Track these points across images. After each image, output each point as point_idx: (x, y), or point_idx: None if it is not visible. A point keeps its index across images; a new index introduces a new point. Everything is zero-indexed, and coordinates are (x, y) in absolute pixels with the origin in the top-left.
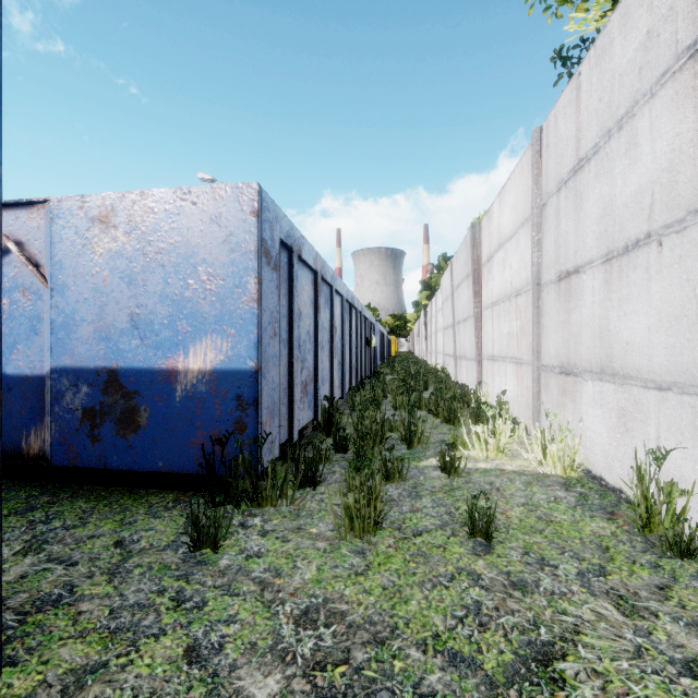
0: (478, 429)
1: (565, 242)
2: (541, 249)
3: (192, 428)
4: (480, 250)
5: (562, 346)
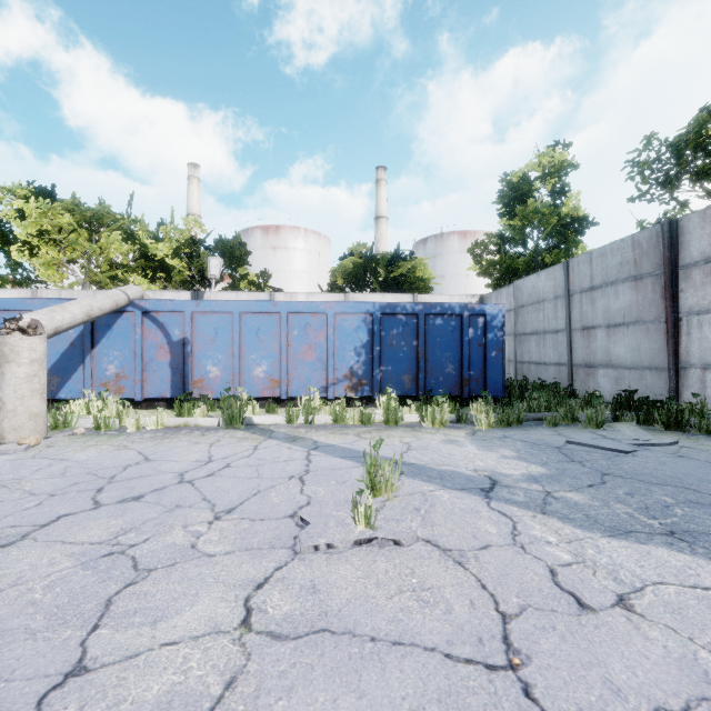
0: None
1: None
2: None
3: None
4: None
5: None
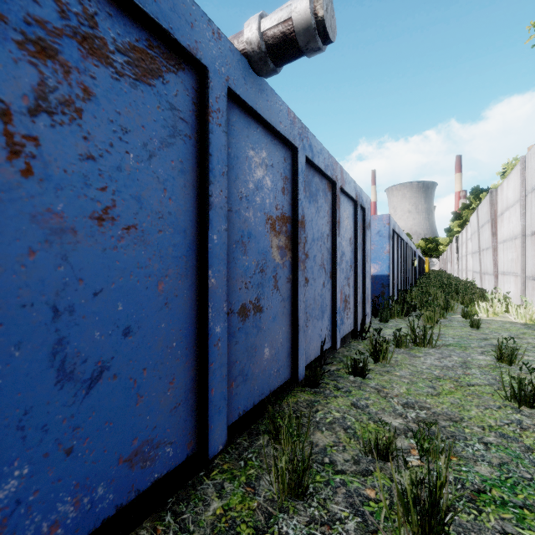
0: (483, 304)
1: (533, 218)
2: (525, 217)
3: None
4: (496, 206)
5: (532, 266)
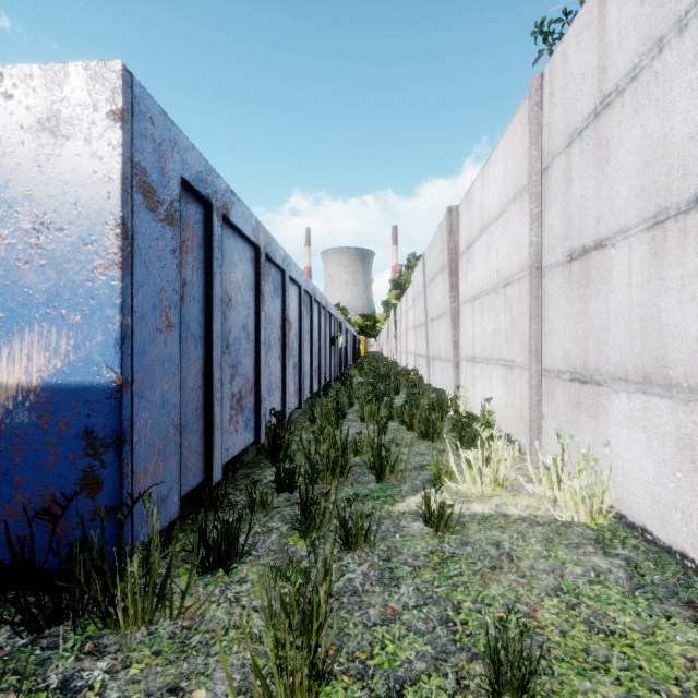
0: (469, 455)
1: (580, 210)
2: (541, 224)
3: (6, 486)
4: (457, 238)
5: (574, 345)
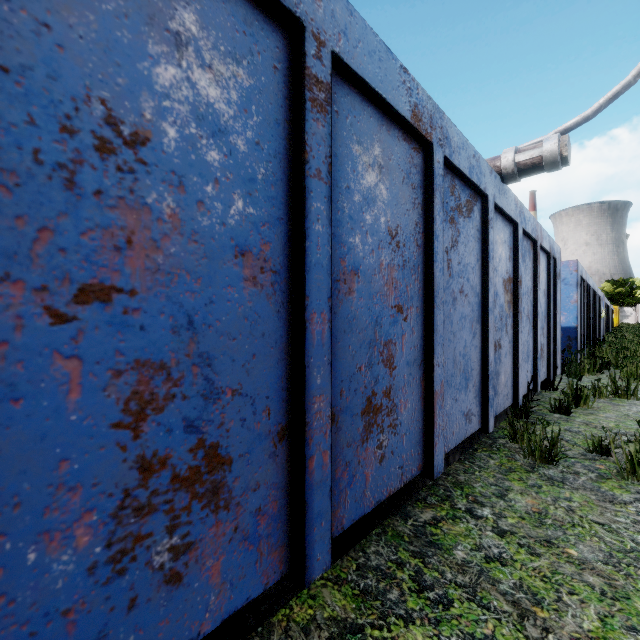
0: None
1: None
2: None
3: None
4: None
5: None
